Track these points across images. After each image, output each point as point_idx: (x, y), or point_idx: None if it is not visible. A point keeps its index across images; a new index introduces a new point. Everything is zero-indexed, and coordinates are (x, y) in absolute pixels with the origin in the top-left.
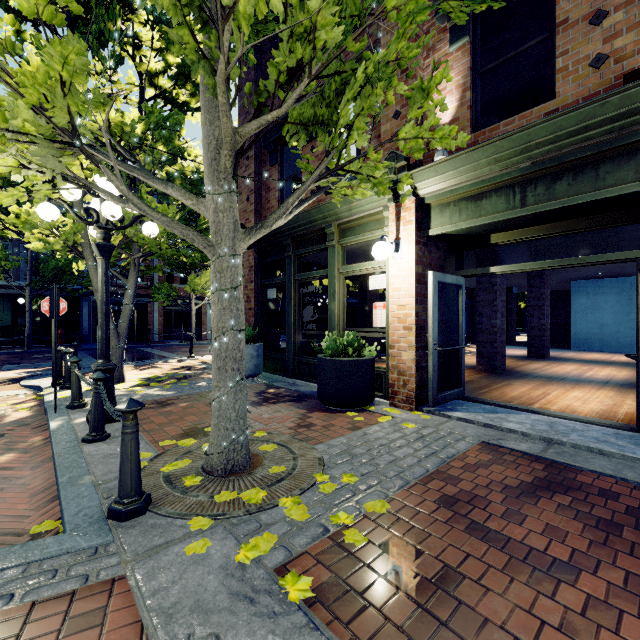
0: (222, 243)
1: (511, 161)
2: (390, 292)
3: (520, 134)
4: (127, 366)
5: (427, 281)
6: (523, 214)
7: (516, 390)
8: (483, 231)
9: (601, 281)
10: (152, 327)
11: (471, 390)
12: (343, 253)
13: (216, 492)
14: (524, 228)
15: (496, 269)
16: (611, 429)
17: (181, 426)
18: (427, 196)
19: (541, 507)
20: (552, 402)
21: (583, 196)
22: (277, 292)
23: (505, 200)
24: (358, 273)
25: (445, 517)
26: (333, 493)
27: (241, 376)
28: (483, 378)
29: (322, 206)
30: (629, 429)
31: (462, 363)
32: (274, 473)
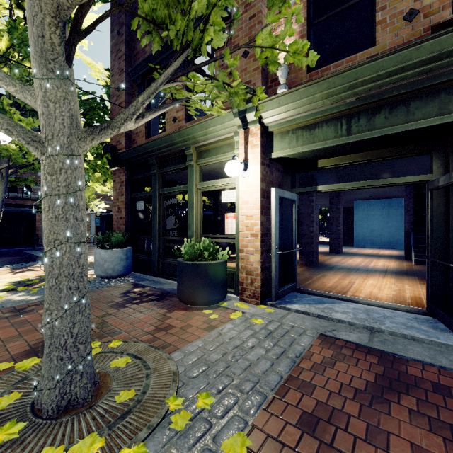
0: (53, 139)
1: (340, 96)
2: (240, 204)
3: (349, 72)
4: (4, 269)
5: (269, 196)
6: (349, 141)
7: (331, 280)
8: (313, 156)
9: (371, 201)
10: (40, 233)
11: (299, 282)
12: (200, 172)
13: (35, 451)
14: (344, 155)
15: (322, 188)
16: (410, 314)
17: (30, 339)
18: (270, 125)
19: (394, 415)
20: (359, 290)
21: (397, 127)
22: (148, 205)
23: (334, 129)
24: (213, 188)
25: (310, 449)
26: (186, 428)
27: (81, 295)
28: (305, 271)
29: (182, 130)
30: (422, 313)
31: (295, 262)
32: (120, 403)
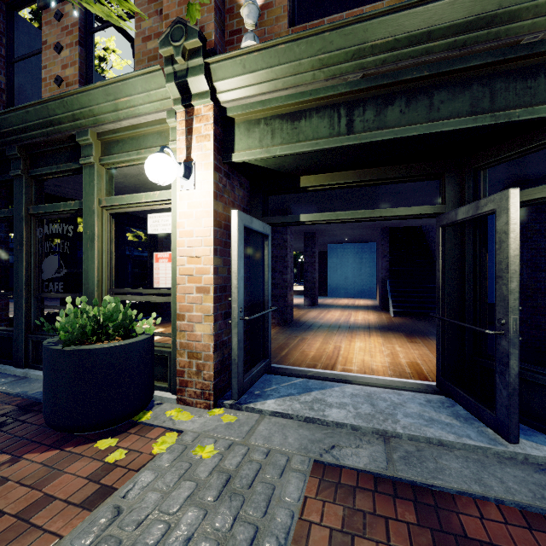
0: None
1: (340, 68)
2: (178, 237)
3: (355, 27)
4: None
5: (229, 225)
6: (350, 143)
7: (312, 347)
8: (295, 168)
9: (345, 245)
10: None
11: (273, 353)
12: (109, 179)
13: None
14: (336, 172)
15: (307, 217)
16: (419, 394)
17: None
18: (230, 105)
19: None
20: (349, 359)
21: (418, 127)
22: None
23: (329, 123)
24: (131, 209)
25: None
26: None
27: None
28: (279, 334)
29: (68, 97)
30: (433, 392)
31: (268, 329)
32: None
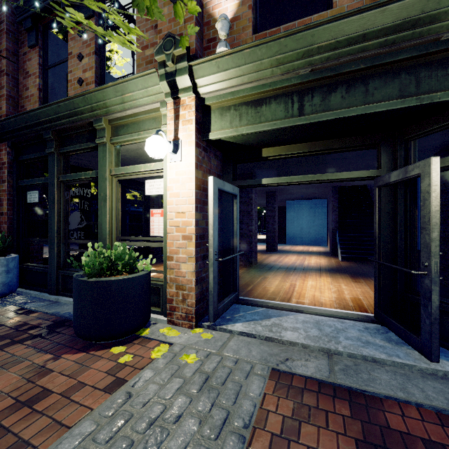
0: None
1: (293, 65)
2: (168, 197)
3: (305, 33)
4: None
5: (207, 188)
6: (301, 123)
7: (272, 284)
8: (258, 143)
9: (301, 201)
10: None
11: (240, 288)
12: (117, 154)
13: None
14: (291, 144)
15: (267, 181)
16: (359, 323)
17: None
18: (207, 96)
19: None
20: (302, 294)
21: (356, 109)
22: None
23: (284, 108)
24: (133, 176)
25: None
26: None
27: None
28: (245, 273)
29: (88, 94)
30: (371, 321)
31: (237, 268)
32: None
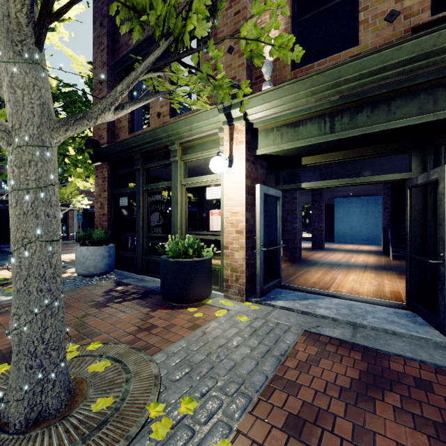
0: (21, 129)
1: (324, 94)
2: (225, 201)
3: (333, 70)
4: None
5: (254, 193)
6: (332, 139)
7: (314, 276)
8: (297, 154)
9: (351, 199)
10: None
11: (284, 278)
12: (185, 168)
13: None
14: (327, 153)
15: (306, 185)
16: (390, 308)
17: (1, 343)
18: (255, 121)
19: (379, 413)
20: (341, 285)
21: (379, 126)
22: (132, 201)
23: (318, 127)
24: (197, 185)
25: None
26: (167, 437)
27: (54, 297)
28: (289, 267)
29: (166, 126)
30: (402, 308)
31: (280, 259)
32: (97, 412)
